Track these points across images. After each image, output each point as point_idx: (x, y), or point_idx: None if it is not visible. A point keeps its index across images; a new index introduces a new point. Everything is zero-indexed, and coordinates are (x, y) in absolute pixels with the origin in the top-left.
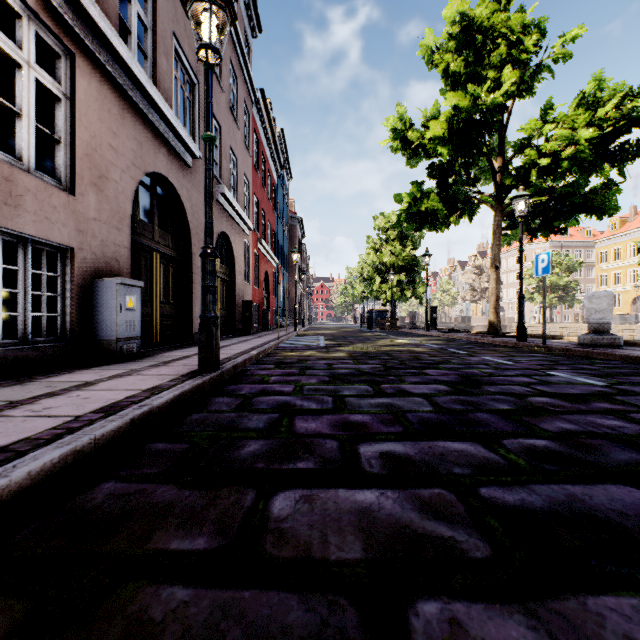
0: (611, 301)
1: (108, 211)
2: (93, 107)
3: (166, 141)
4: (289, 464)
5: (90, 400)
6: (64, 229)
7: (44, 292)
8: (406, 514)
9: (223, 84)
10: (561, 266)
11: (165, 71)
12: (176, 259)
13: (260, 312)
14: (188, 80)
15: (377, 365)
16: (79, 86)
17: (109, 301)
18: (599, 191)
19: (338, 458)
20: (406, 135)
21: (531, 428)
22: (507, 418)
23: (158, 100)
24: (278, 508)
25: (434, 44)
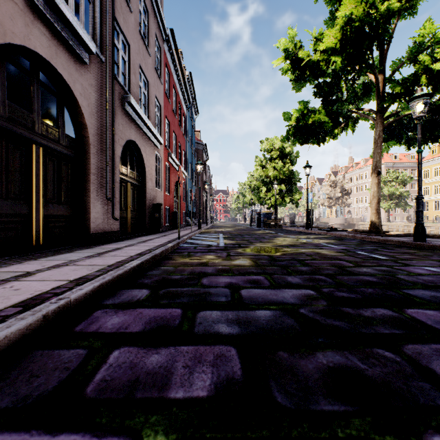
0: None
1: None
2: None
3: (47, 19)
4: None
5: None
6: None
7: None
8: None
9: (132, 6)
10: (397, 180)
11: None
12: (71, 157)
13: (171, 214)
14: None
15: (307, 290)
16: None
17: None
18: None
19: None
20: (296, 56)
21: None
22: None
23: None
24: None
25: None
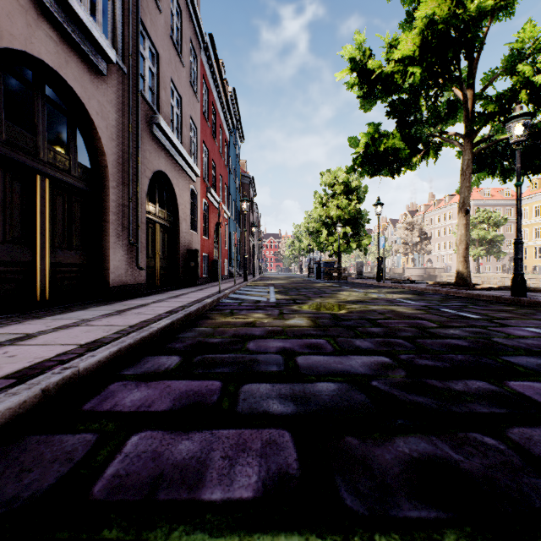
0: None
1: None
2: None
3: (54, 19)
4: None
5: None
6: None
7: None
8: None
9: (161, 5)
10: (488, 222)
11: None
12: (85, 192)
13: (210, 262)
14: None
15: (381, 357)
16: None
17: None
18: None
19: None
20: (365, 66)
21: None
22: None
23: None
24: None
25: None
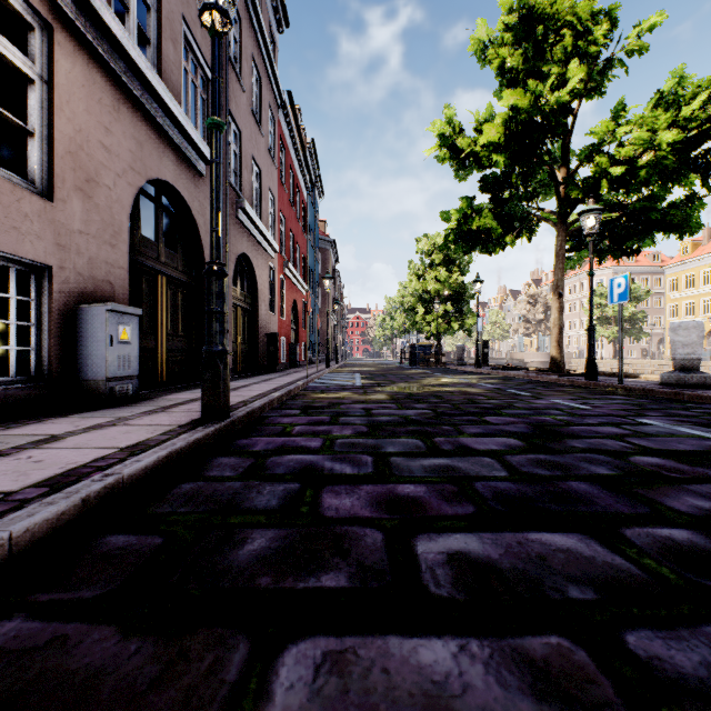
0: (701, 333)
1: (98, 223)
2: (78, 95)
3: (173, 143)
4: (309, 578)
5: (42, 465)
6: (39, 242)
7: (12, 320)
8: (513, 704)
9: (244, 83)
10: None
11: (172, 60)
12: (187, 284)
13: (287, 346)
14: (201, 74)
15: (426, 410)
16: (59, 67)
17: (97, 332)
18: (680, 206)
19: (385, 566)
20: (455, 142)
21: (655, 508)
22: (615, 490)
23: (162, 92)
24: (284, 687)
25: (487, 37)
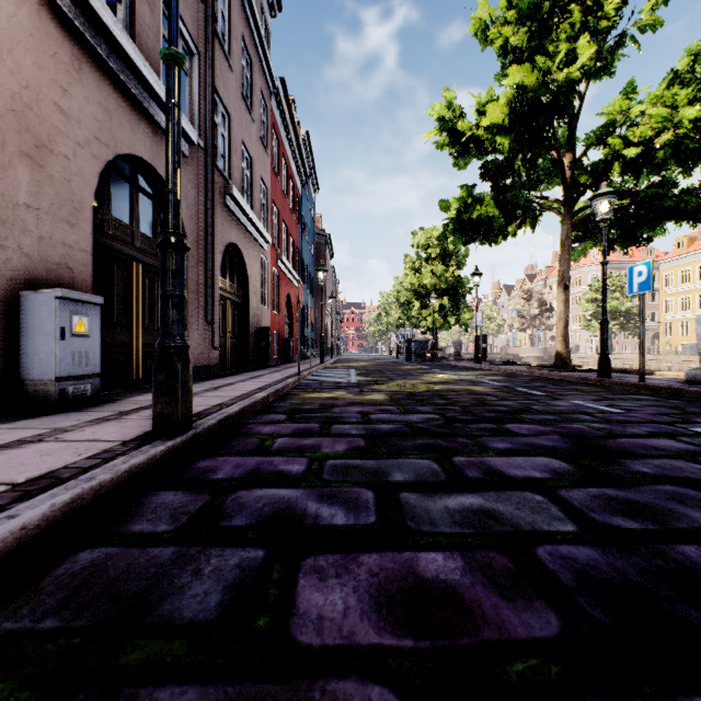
0: None
1: (52, 197)
2: (25, 44)
3: (149, 116)
4: None
5: None
6: None
7: None
8: None
9: (233, 63)
10: (622, 290)
11: (148, 25)
12: None
13: (281, 341)
14: (184, 47)
15: (433, 415)
16: None
17: (44, 323)
18: (694, 192)
19: None
20: (455, 126)
21: None
22: None
23: (133, 55)
24: None
25: (489, 17)
